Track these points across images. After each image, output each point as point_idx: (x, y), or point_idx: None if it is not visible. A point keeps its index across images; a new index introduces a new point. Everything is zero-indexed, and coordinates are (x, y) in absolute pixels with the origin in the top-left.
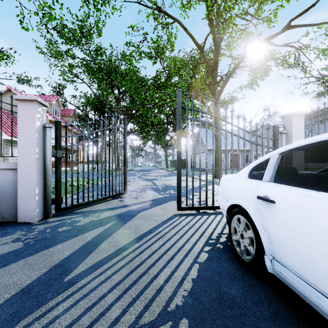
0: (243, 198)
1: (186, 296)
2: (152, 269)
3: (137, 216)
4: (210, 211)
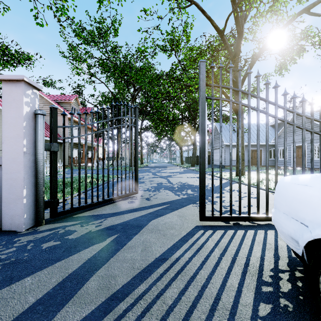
0: None
1: None
2: None
3: (147, 227)
4: (245, 222)
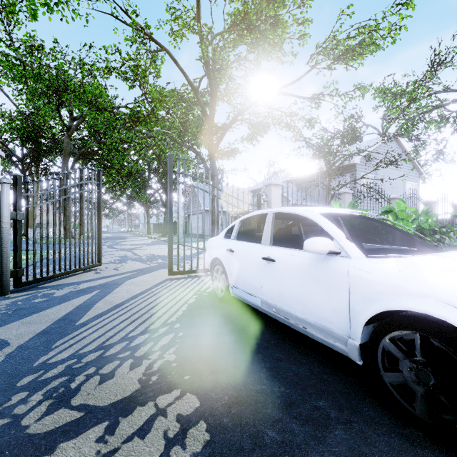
0: (219, 252)
1: (179, 317)
2: (151, 310)
3: (125, 284)
4: (202, 274)
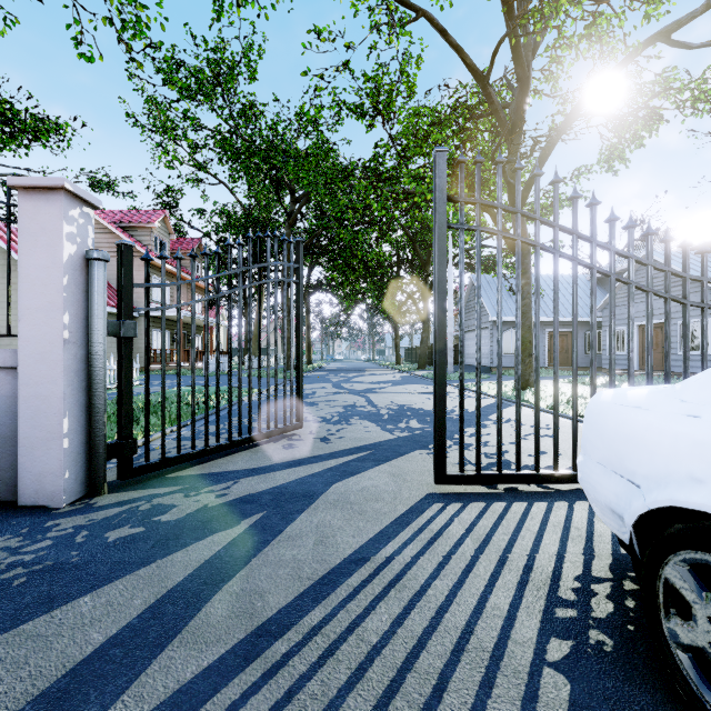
0: None
1: None
2: None
3: (325, 497)
4: (529, 487)
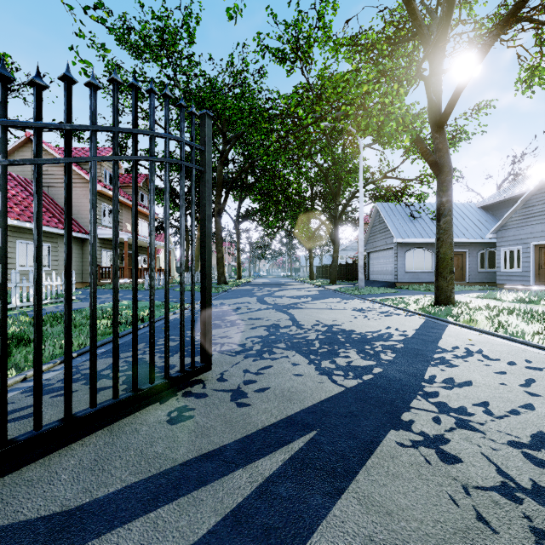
0: None
1: None
2: None
3: None
4: None
